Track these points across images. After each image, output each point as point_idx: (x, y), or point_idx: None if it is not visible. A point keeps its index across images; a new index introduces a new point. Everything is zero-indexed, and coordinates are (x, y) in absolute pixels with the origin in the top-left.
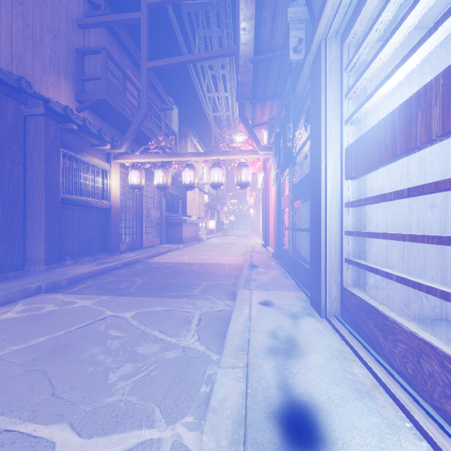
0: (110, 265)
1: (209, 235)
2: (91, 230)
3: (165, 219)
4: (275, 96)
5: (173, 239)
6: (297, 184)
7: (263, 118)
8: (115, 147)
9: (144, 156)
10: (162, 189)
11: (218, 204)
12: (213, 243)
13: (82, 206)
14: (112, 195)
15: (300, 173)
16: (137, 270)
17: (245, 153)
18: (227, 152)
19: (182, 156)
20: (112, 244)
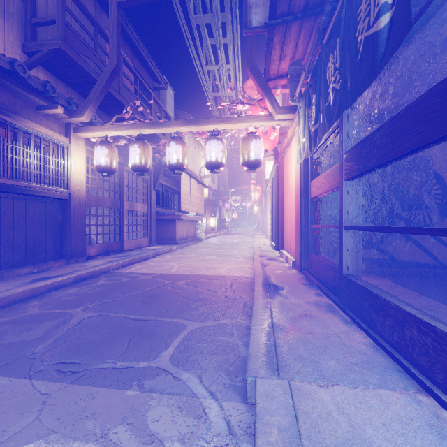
0: (50, 282)
1: (210, 234)
2: (36, 229)
3: (156, 215)
4: (306, 11)
5: (164, 239)
6: (374, 133)
7: (282, 64)
8: (74, 114)
9: (114, 126)
10: (139, 171)
11: (220, 201)
12: (213, 243)
13: (16, 193)
14: (72, 181)
15: (336, 146)
16: (92, 289)
17: (255, 119)
18: (229, 118)
19: (166, 126)
20: (72, 248)
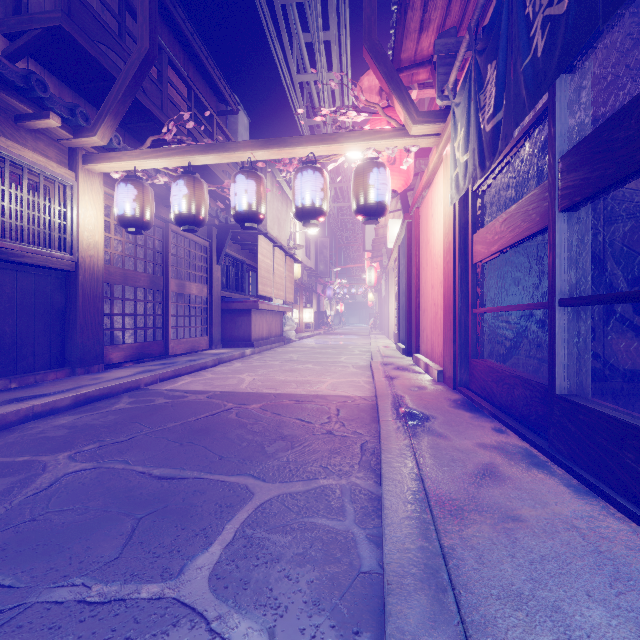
0: (27, 405)
1: (304, 333)
2: (17, 318)
3: (220, 302)
4: None
5: (234, 338)
6: None
7: (423, 40)
8: (81, 132)
9: (147, 152)
10: (187, 225)
11: (319, 285)
12: (308, 346)
13: None
14: (80, 242)
15: (514, 177)
16: (101, 417)
17: (376, 135)
18: (333, 135)
19: (230, 150)
20: (80, 350)
